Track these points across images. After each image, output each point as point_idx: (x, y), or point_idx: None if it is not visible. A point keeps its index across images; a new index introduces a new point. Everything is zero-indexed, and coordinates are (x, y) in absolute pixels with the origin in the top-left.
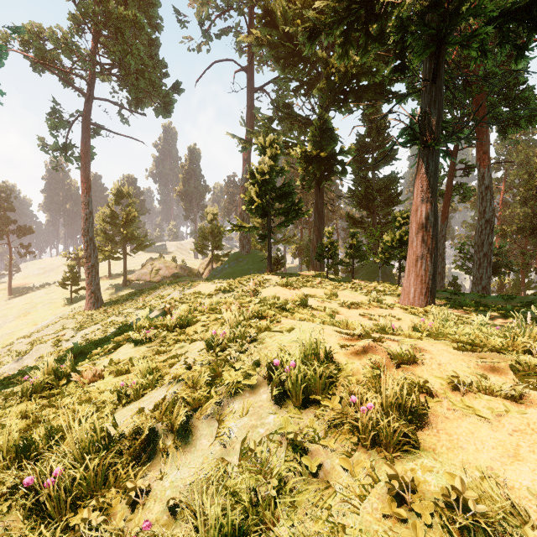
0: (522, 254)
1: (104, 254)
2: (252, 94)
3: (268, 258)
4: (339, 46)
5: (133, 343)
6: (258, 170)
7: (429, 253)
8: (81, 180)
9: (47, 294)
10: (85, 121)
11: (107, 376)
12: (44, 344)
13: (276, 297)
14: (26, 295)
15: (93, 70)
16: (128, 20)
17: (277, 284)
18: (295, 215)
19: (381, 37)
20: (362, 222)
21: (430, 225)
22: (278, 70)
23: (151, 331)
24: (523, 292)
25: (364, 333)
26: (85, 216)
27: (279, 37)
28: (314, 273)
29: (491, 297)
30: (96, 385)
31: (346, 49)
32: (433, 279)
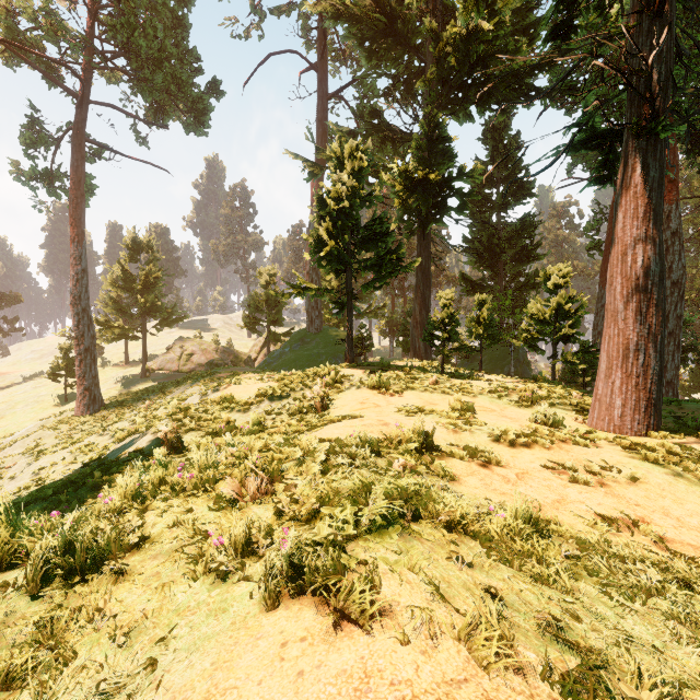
0: None
1: (114, 332)
2: (324, 102)
3: (347, 339)
4: None
5: None
6: (332, 194)
7: (651, 334)
8: (70, 223)
9: (34, 389)
10: (76, 135)
11: None
12: None
13: (367, 439)
14: (6, 390)
15: (87, 59)
16: None
17: (363, 385)
18: (392, 269)
19: None
20: (483, 286)
21: (652, 280)
22: (363, 57)
23: None
24: None
25: None
26: (75, 275)
27: (365, 5)
28: (419, 363)
29: None
30: None
31: None
32: (659, 383)
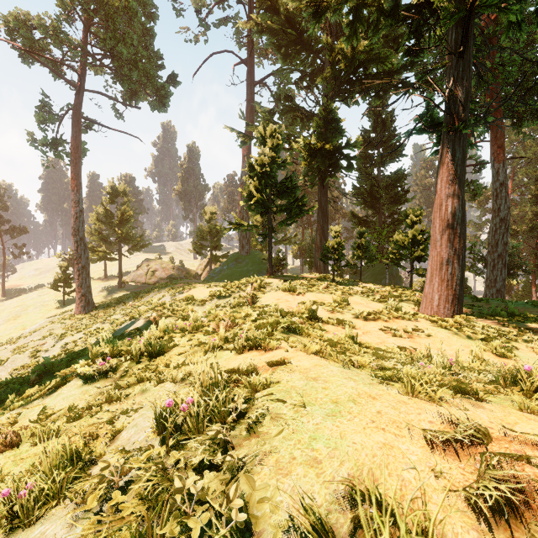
0: (533, 255)
1: (98, 255)
2: (252, 87)
3: (268, 259)
4: (347, 25)
5: (84, 378)
6: (258, 162)
7: (456, 254)
8: (71, 177)
9: (40, 296)
10: (75, 114)
11: (26, 440)
12: (22, 354)
13: (279, 309)
14: (18, 297)
15: (84, 60)
16: (120, 6)
17: (278, 289)
18: (299, 212)
19: (395, 12)
20: (367, 221)
21: (457, 221)
22: (280, 59)
23: (109, 361)
24: (535, 294)
25: (479, 432)
26: (75, 214)
27: (281, 23)
28: (318, 276)
29: (519, 303)
30: (3, 460)
31: (355, 28)
32: (461, 285)
